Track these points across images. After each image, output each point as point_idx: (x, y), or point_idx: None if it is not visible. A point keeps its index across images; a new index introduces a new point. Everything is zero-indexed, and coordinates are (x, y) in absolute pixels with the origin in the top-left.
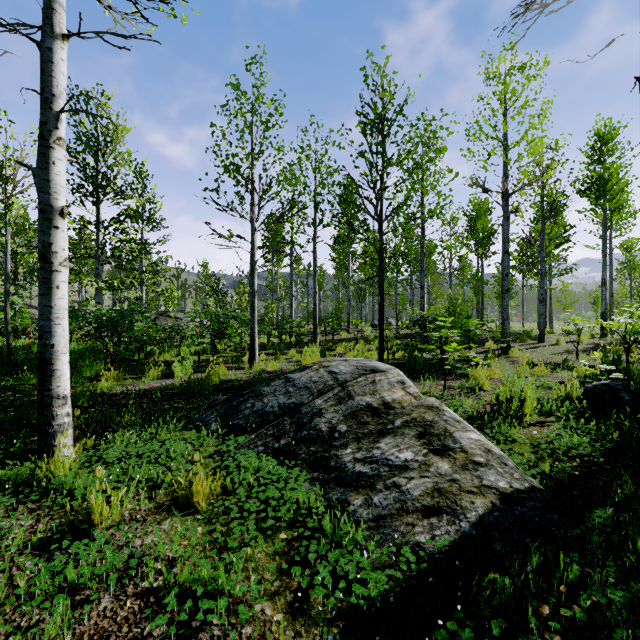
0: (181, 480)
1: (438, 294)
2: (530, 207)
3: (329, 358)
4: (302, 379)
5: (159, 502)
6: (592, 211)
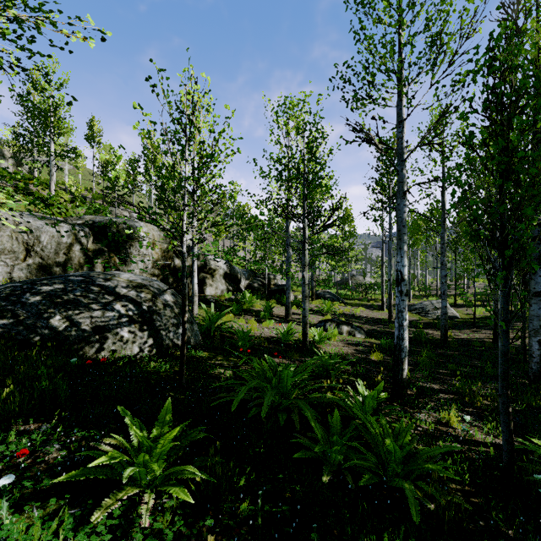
0: None
1: None
2: None
3: None
4: (424, 303)
5: None
6: None
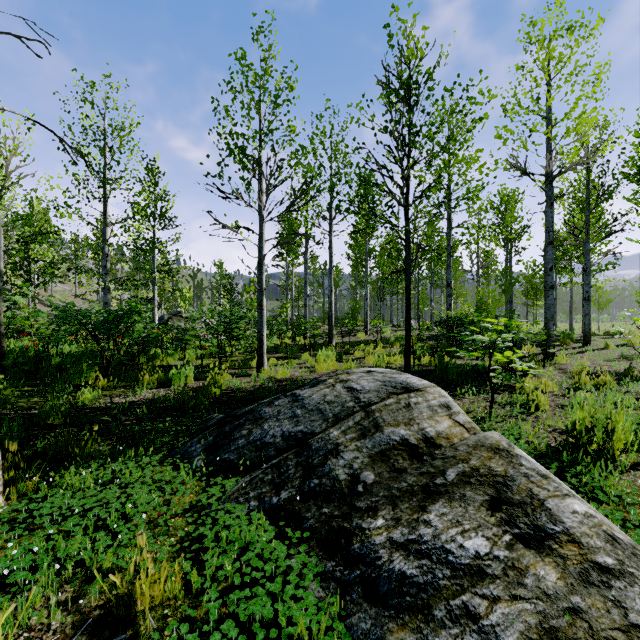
0: (116, 579)
1: (460, 293)
2: (574, 193)
3: (346, 364)
4: (313, 398)
5: (83, 611)
6: (636, 200)
